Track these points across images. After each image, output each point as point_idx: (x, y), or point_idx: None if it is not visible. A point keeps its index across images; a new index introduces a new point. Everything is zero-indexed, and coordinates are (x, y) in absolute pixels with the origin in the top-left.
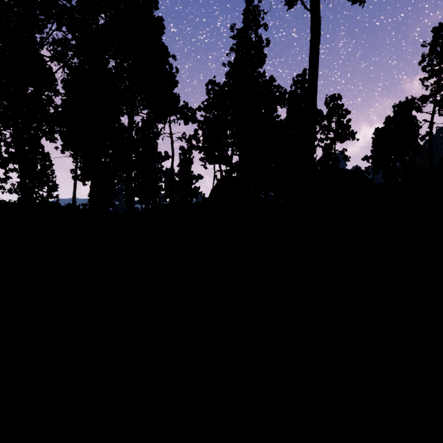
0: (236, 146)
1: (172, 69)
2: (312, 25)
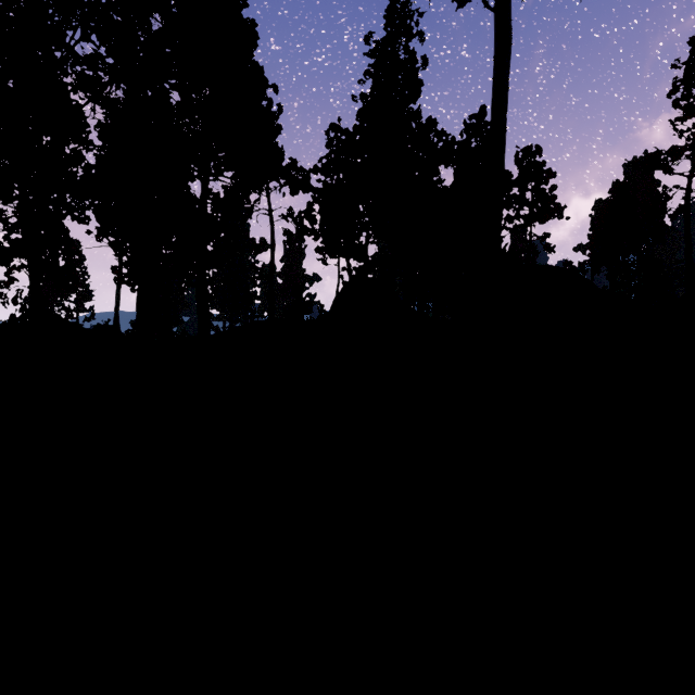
0: (374, 229)
1: (271, 107)
2: (498, 32)
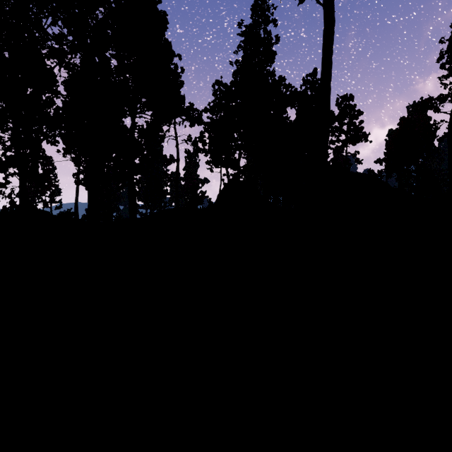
0: (244, 148)
1: (177, 69)
2: (325, 19)
